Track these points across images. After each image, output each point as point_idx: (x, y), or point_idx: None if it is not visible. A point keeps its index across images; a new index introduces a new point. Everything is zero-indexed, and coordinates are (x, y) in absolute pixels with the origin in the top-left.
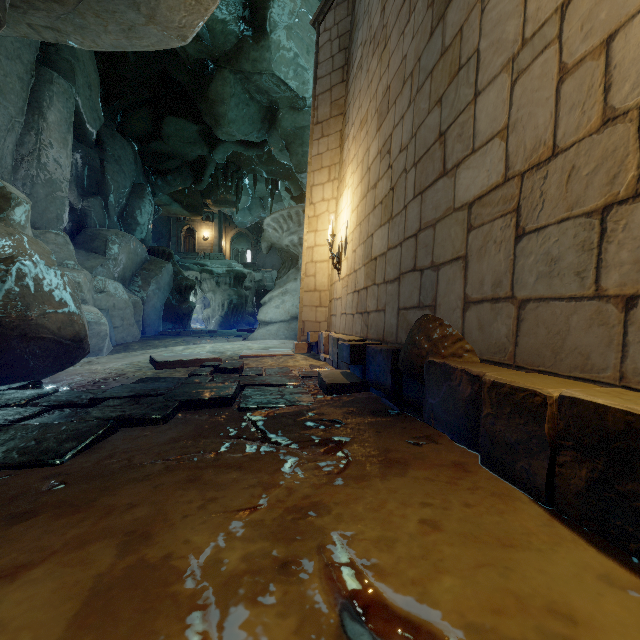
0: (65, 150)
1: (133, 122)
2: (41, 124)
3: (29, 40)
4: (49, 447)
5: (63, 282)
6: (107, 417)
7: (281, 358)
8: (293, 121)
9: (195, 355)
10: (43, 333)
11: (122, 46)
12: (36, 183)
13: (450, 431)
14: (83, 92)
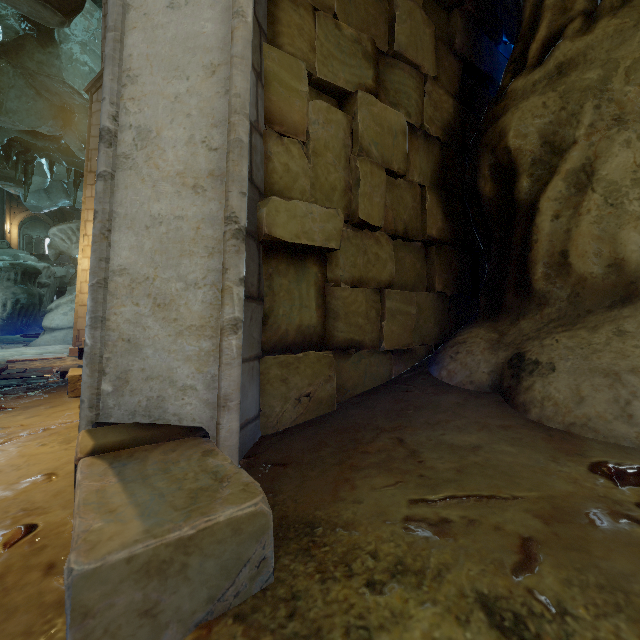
0: None
1: None
2: None
3: None
4: None
5: None
6: None
7: (51, 361)
8: None
9: None
10: None
11: None
12: None
13: None
14: None
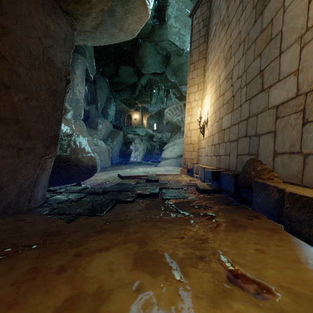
0: (82, 86)
1: (106, 70)
2: (74, 76)
3: None
4: (97, 209)
5: (88, 143)
6: (112, 199)
7: (175, 176)
8: (177, 61)
9: (136, 173)
10: (82, 164)
11: (108, 42)
12: (72, 101)
13: (267, 214)
14: (88, 60)
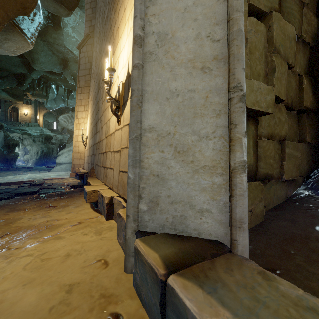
0: None
1: None
2: None
3: None
4: None
5: None
6: None
7: (62, 179)
8: (77, 68)
9: (21, 180)
10: None
11: None
12: None
13: None
14: None
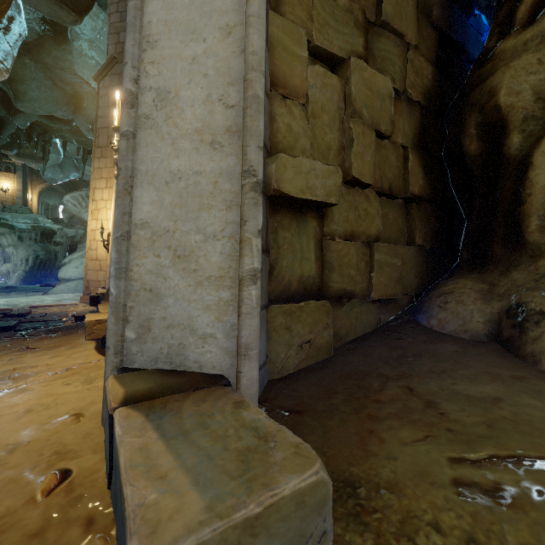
0: None
1: None
2: None
3: None
4: None
5: None
6: None
7: (66, 306)
8: None
9: None
10: None
11: None
12: None
13: None
14: None
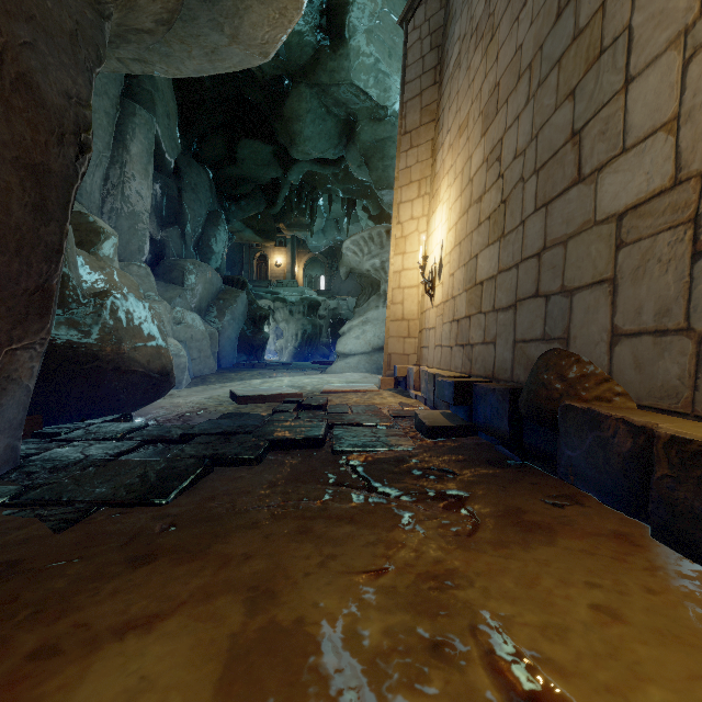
0: (146, 181)
1: (208, 148)
2: (125, 157)
3: (115, 75)
4: (153, 485)
5: (151, 315)
6: (201, 455)
7: (366, 394)
8: (373, 133)
9: (275, 390)
10: (134, 366)
11: (205, 70)
12: (120, 216)
13: (599, 491)
14: (162, 122)
